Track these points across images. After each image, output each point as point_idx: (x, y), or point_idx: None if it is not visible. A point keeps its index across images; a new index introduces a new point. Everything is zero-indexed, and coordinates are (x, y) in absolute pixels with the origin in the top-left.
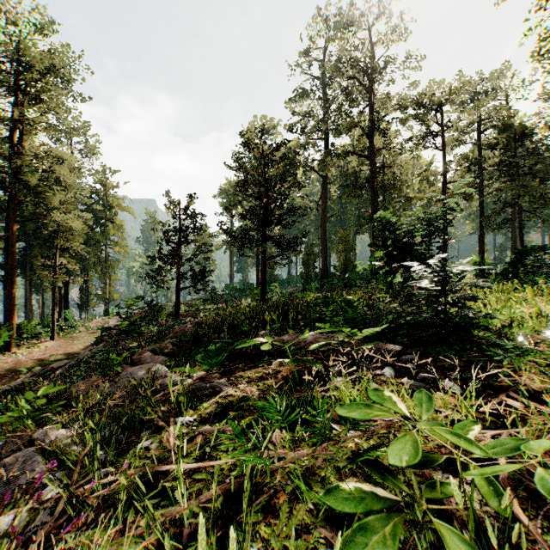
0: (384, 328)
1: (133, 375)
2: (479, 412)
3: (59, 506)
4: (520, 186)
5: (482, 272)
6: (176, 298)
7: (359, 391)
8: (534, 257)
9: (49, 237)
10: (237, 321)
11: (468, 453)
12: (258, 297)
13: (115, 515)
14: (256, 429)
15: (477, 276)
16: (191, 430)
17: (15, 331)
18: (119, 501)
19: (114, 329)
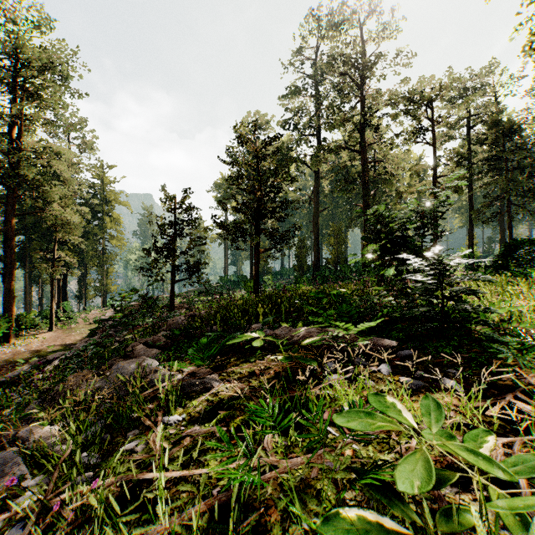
0: (379, 322)
1: (124, 370)
2: (484, 415)
3: (31, 521)
4: (509, 181)
5: (471, 265)
6: (171, 290)
7: (355, 390)
8: (525, 250)
9: (48, 231)
10: (230, 314)
11: (489, 475)
12: (251, 289)
13: (93, 529)
14: (246, 436)
15: (466, 268)
16: (179, 431)
17: (13, 322)
18: (97, 513)
19: (111, 321)
